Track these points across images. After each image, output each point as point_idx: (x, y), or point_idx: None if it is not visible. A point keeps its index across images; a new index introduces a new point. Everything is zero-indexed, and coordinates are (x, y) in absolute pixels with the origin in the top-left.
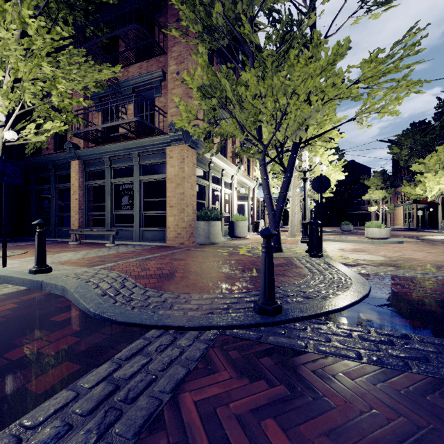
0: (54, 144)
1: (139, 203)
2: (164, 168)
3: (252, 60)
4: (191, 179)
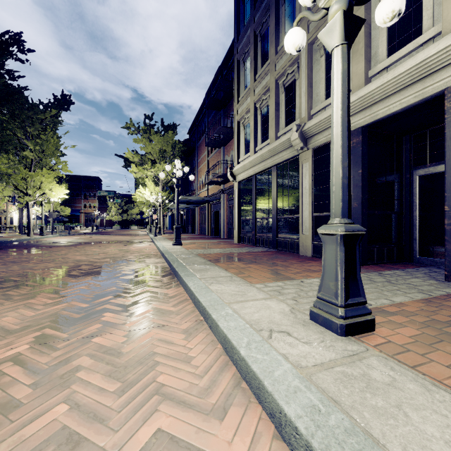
0: None
1: None
2: None
3: None
4: None
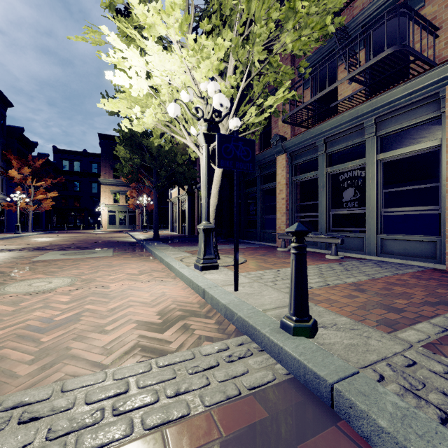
0: (259, 145)
1: (375, 196)
2: (403, 142)
3: None
4: None
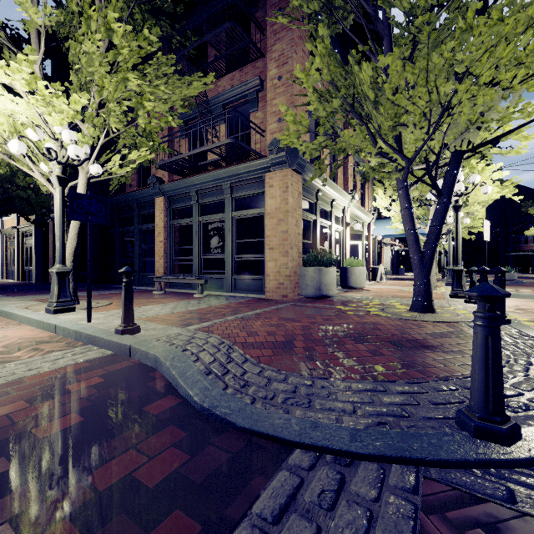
0: (137, 180)
1: (231, 245)
2: (259, 202)
3: (389, 41)
4: (296, 213)
